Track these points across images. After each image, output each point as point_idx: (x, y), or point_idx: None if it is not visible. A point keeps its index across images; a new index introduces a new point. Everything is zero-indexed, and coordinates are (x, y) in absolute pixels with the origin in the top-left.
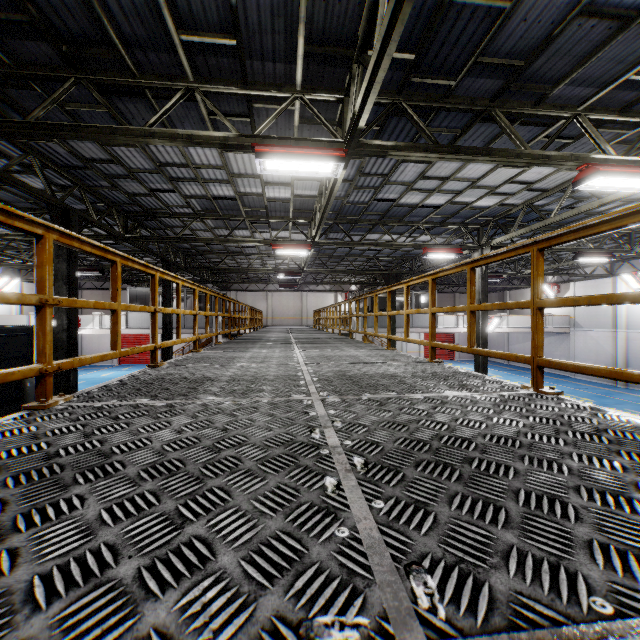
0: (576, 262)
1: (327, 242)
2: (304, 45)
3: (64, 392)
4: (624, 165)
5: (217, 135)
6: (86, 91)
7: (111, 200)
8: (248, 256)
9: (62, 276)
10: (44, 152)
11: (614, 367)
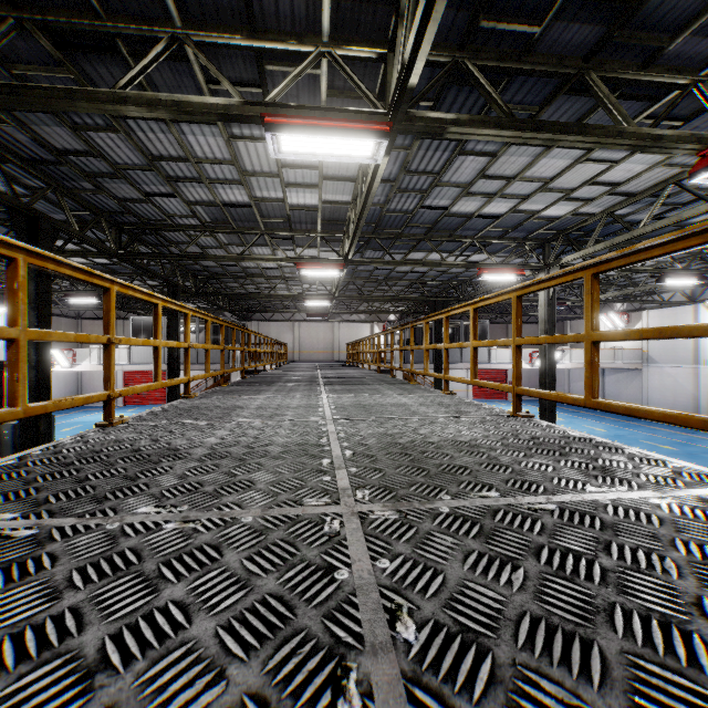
0: (656, 286)
1: (363, 261)
2: None
3: (32, 445)
4: None
5: (214, 102)
6: (38, 45)
7: (99, 208)
8: (270, 280)
9: (30, 299)
10: (2, 140)
11: (695, 409)
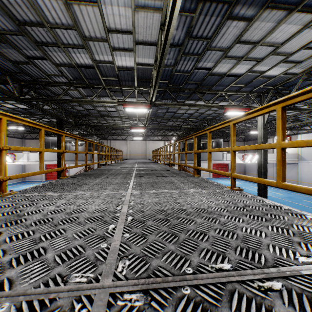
0: None
1: (160, 103)
2: None
3: None
4: None
5: None
6: None
7: (4, 69)
8: (113, 118)
9: None
10: None
11: None
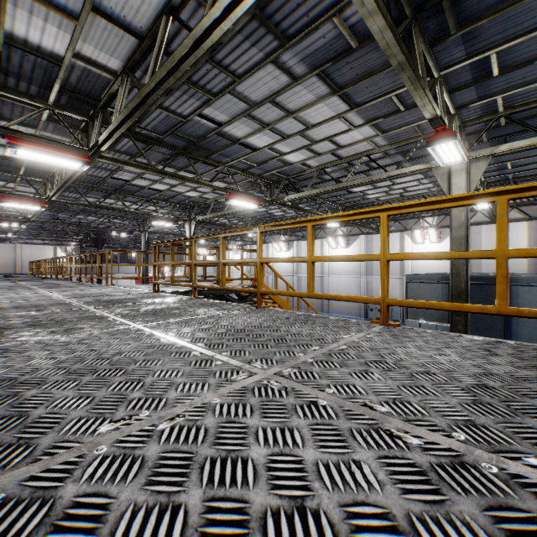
0: None
1: (42, 220)
2: (26, 169)
3: None
4: (165, 218)
5: None
6: None
7: None
8: None
9: None
10: None
11: None
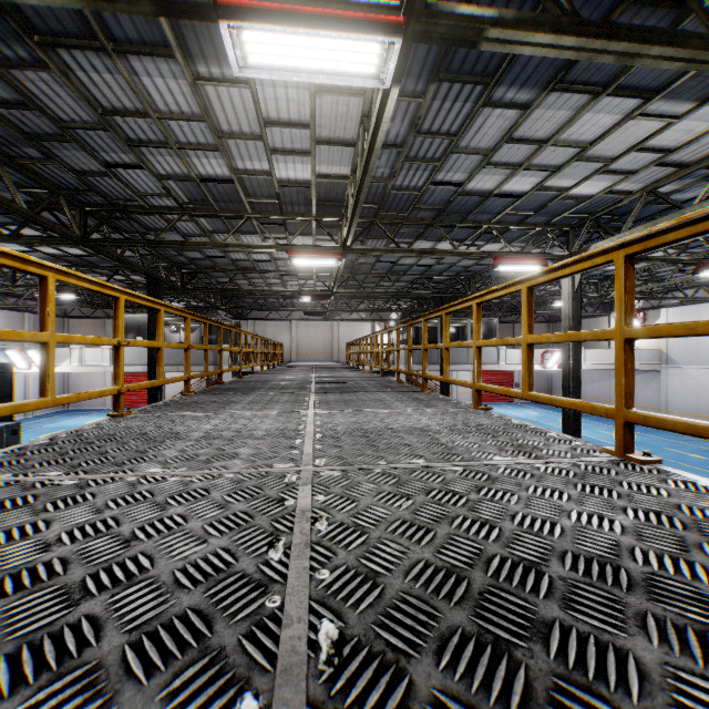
0: (685, 280)
1: (363, 248)
2: None
3: None
4: None
5: None
6: None
7: (56, 184)
8: (264, 274)
9: None
10: None
11: None
